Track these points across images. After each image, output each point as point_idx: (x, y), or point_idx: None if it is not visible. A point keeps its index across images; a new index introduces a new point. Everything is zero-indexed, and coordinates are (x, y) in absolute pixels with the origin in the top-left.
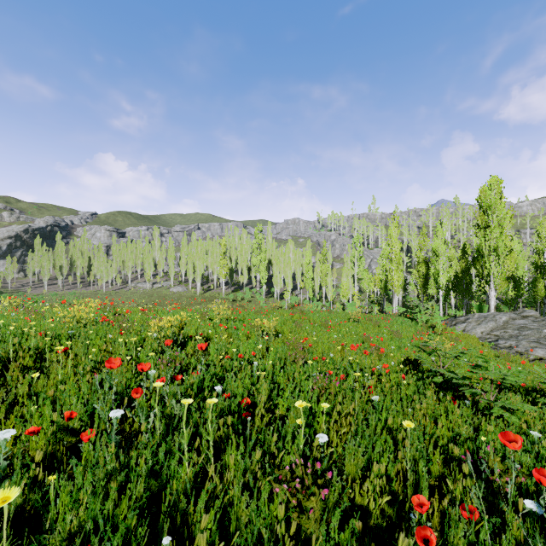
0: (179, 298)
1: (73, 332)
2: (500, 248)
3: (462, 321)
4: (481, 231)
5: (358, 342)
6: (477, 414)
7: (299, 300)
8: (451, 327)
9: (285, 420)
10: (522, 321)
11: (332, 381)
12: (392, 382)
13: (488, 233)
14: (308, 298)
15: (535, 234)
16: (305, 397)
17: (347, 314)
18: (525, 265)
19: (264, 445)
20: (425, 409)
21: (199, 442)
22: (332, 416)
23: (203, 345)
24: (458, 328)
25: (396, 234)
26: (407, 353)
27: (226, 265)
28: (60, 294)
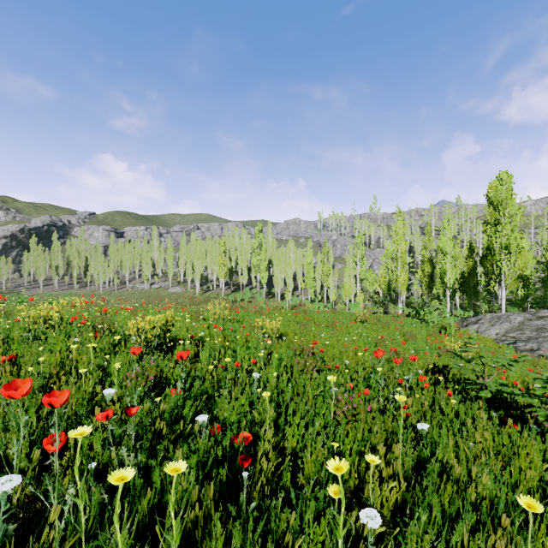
0: (178, 298)
1: (37, 334)
2: (512, 246)
3: (474, 322)
4: (491, 228)
5: (371, 345)
6: (543, 441)
7: (300, 301)
8: (463, 328)
9: (297, 458)
10: (539, 321)
11: (354, 398)
12: (425, 397)
13: (499, 230)
14: (309, 298)
15: (540, 233)
16: (322, 421)
17: (352, 314)
18: (531, 265)
19: (269, 509)
20: (487, 441)
21: (157, 531)
22: (364, 455)
23: (183, 355)
24: (470, 329)
25: (401, 231)
26: (428, 358)
27: (225, 265)
28: (56, 295)
